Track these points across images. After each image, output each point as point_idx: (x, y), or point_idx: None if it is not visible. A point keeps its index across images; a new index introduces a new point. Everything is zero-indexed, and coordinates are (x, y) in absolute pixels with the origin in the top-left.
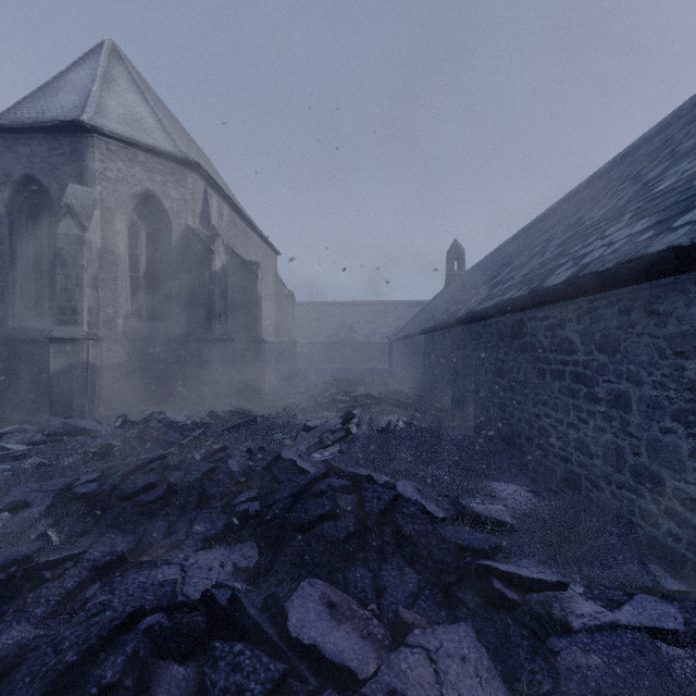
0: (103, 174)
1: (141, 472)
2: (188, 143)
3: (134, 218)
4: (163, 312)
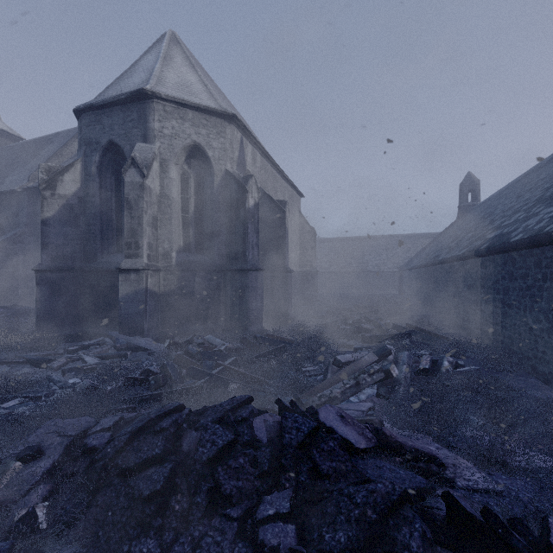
0: (161, 132)
1: (151, 431)
2: (229, 106)
3: (185, 168)
4: (207, 246)
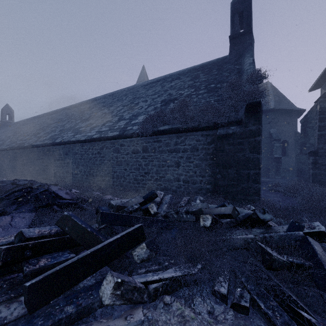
0: None
1: None
2: None
3: None
4: None
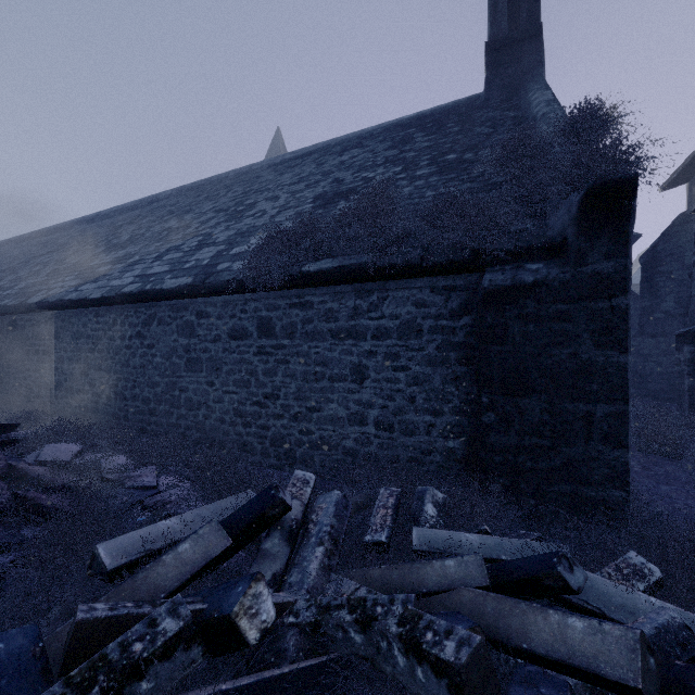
0: None
1: None
2: None
3: None
4: None
